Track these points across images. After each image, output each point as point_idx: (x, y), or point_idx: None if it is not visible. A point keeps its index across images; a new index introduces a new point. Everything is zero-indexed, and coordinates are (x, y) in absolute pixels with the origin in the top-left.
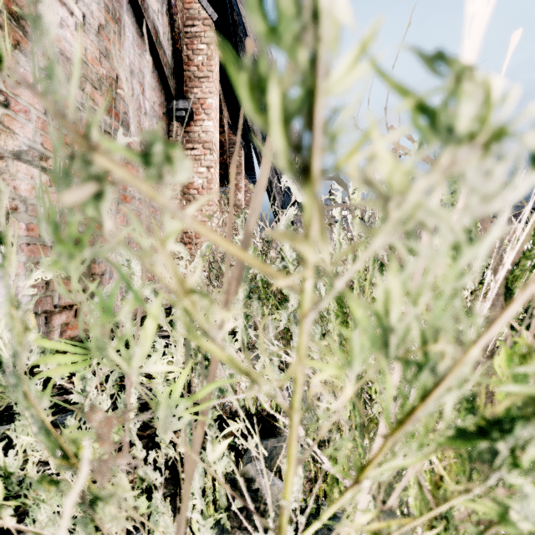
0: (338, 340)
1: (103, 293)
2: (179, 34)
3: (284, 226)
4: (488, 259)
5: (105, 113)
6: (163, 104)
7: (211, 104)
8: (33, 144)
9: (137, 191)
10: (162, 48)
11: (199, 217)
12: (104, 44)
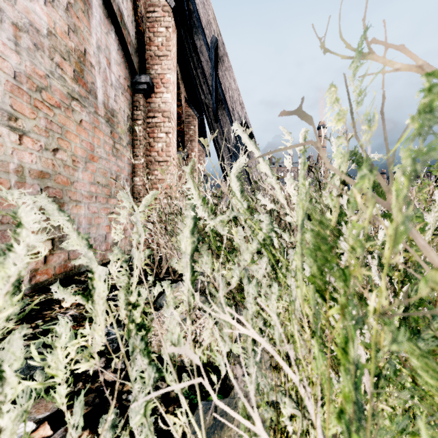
0: (311, 315)
1: None
2: (141, 18)
3: (235, 174)
4: None
5: (74, 81)
6: (128, 77)
7: (170, 79)
8: (2, 105)
9: (104, 152)
10: (126, 28)
11: (159, 176)
12: (72, 20)
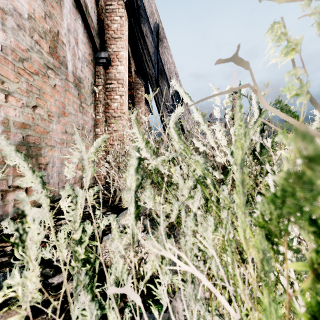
0: (259, 260)
1: None
2: (102, 9)
3: (173, 122)
4: None
5: (49, 55)
6: (91, 54)
7: (123, 55)
8: None
9: (73, 109)
10: (90, 16)
11: (115, 127)
12: (48, 8)
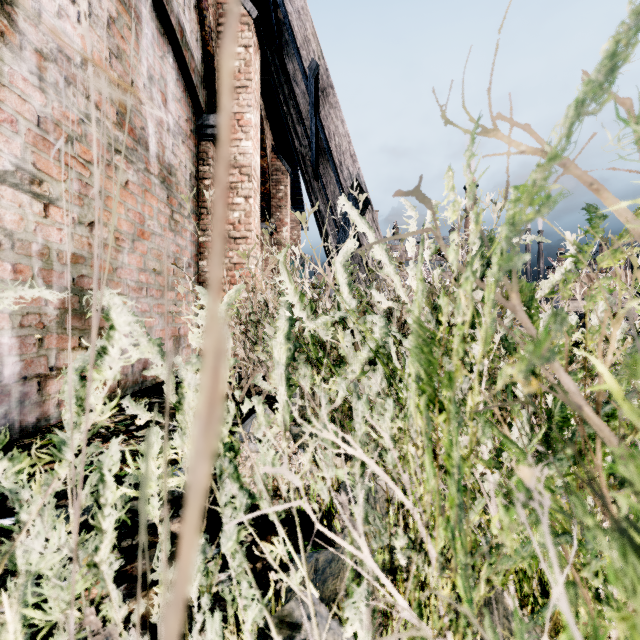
0: (423, 427)
1: (86, 356)
2: (210, 34)
3: (341, 263)
4: (611, 308)
5: (117, 127)
6: (191, 119)
7: (250, 120)
8: (22, 163)
9: (158, 226)
10: (189, 49)
11: (235, 258)
12: (115, 42)
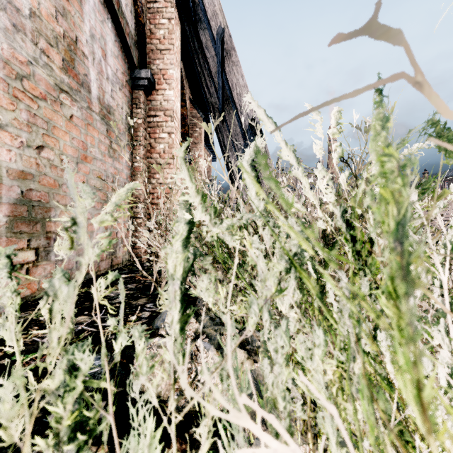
0: None
1: None
2: (141, 8)
3: (248, 162)
4: None
5: (63, 72)
6: (126, 72)
7: (172, 75)
8: None
9: (99, 152)
10: (124, 18)
11: (161, 179)
12: (61, 3)
